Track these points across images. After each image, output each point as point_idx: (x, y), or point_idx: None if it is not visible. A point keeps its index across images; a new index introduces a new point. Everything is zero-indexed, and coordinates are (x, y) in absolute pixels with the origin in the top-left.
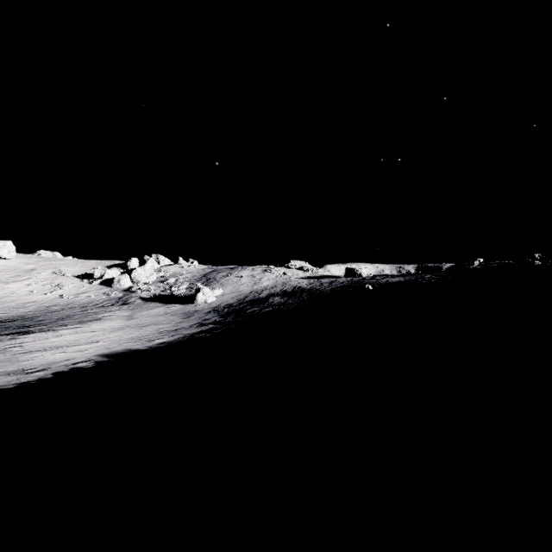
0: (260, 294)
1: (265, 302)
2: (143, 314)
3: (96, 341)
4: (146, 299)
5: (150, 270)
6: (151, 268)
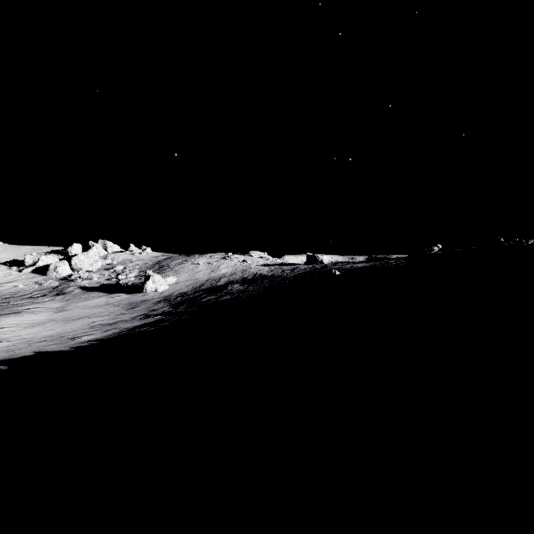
0: (218, 282)
1: (223, 290)
2: (79, 305)
3: None
4: (86, 289)
5: (94, 257)
6: (96, 255)
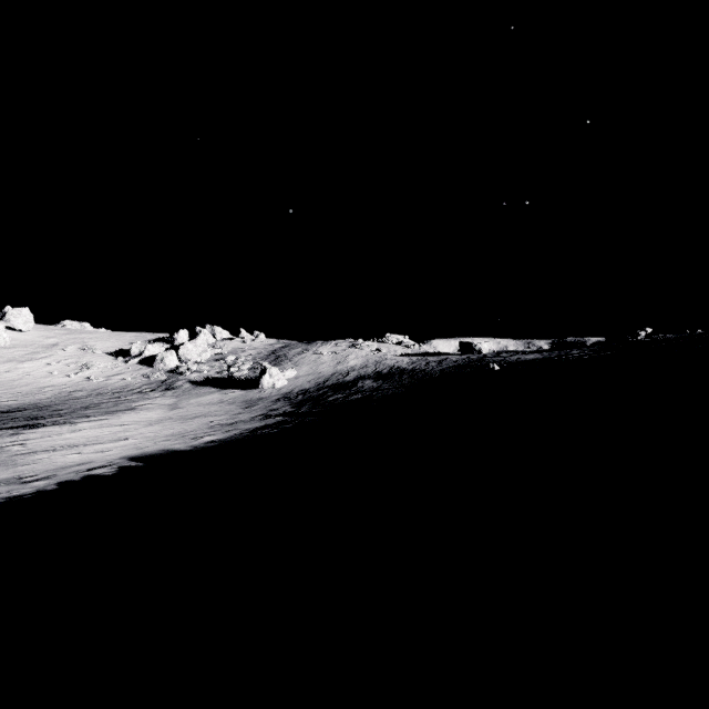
0: (346, 376)
1: (352, 387)
2: (191, 402)
3: (124, 438)
4: (196, 383)
5: (203, 345)
6: (204, 343)
